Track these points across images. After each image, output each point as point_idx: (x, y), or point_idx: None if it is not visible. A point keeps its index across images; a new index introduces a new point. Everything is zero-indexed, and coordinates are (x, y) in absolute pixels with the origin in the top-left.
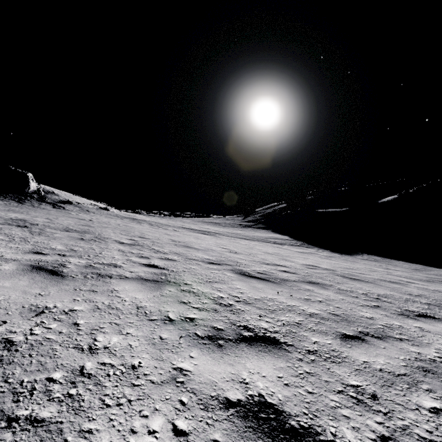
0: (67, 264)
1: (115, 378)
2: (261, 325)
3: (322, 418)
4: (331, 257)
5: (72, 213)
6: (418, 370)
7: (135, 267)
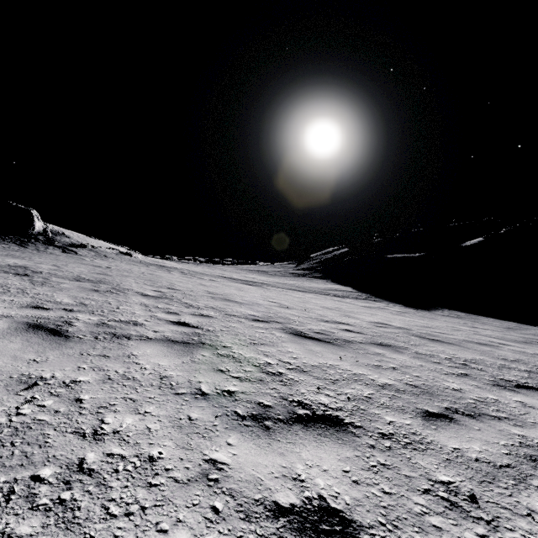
0: (74, 322)
1: (126, 475)
2: (320, 400)
3: (405, 530)
4: (405, 313)
5: (86, 258)
6: (525, 460)
7: (161, 325)
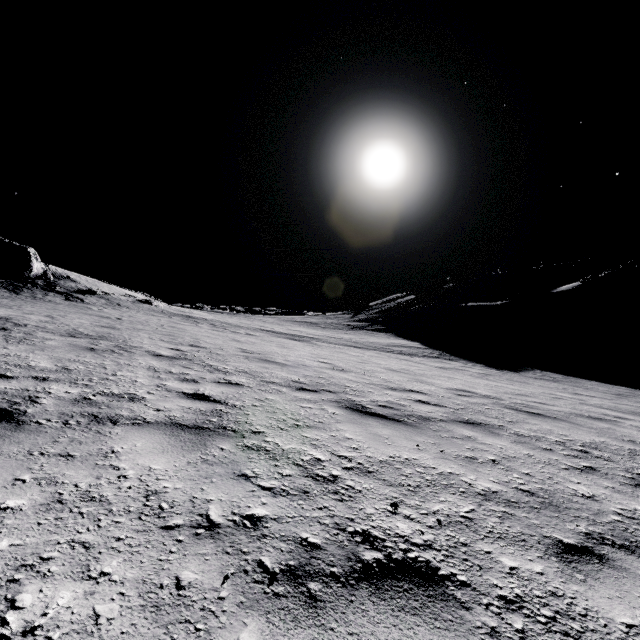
0: (41, 397)
1: None
2: (397, 528)
3: None
4: (489, 376)
5: (94, 307)
6: None
7: (168, 400)
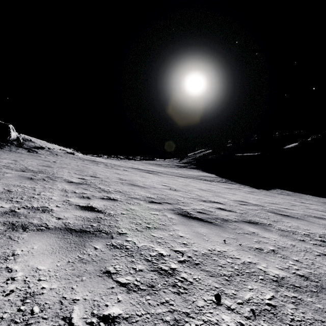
0: None
1: None
2: (223, 322)
3: None
4: (253, 192)
5: (42, 156)
6: None
7: (68, 211)
